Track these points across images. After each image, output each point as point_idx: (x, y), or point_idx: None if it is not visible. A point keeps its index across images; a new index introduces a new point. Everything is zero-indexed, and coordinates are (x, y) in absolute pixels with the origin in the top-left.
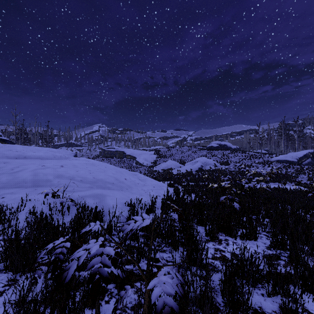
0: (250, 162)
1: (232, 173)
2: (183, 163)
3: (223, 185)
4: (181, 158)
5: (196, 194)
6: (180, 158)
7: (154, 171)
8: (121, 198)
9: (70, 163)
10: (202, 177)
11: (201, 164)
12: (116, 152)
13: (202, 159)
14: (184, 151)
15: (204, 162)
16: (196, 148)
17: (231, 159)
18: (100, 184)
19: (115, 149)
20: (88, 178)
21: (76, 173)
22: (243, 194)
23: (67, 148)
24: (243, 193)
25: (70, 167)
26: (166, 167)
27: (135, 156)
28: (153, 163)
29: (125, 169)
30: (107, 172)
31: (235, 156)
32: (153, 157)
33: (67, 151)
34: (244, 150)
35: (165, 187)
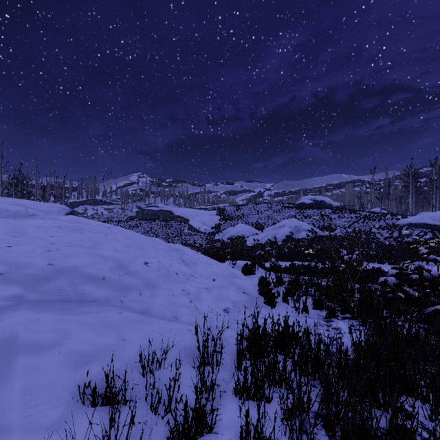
0: (368, 227)
1: (345, 245)
2: (260, 228)
3: (382, 279)
4: (257, 221)
5: (309, 296)
6: (255, 220)
7: (216, 241)
8: (84, 356)
9: (13, 225)
10: (297, 251)
11: (291, 230)
12: (159, 213)
13: (291, 221)
14: (261, 211)
15: (295, 227)
16: (278, 206)
17: (335, 222)
18: (58, 285)
19: (158, 208)
20: (29, 266)
21: (2, 252)
22: (436, 303)
23: (87, 206)
24: (435, 300)
25: (0, 235)
26: (234, 234)
27: (188, 217)
28: (215, 228)
29: (158, 239)
30: (101, 248)
31: (341, 218)
32: (214, 220)
33: (54, 206)
34: (351, 209)
35: (239, 280)
